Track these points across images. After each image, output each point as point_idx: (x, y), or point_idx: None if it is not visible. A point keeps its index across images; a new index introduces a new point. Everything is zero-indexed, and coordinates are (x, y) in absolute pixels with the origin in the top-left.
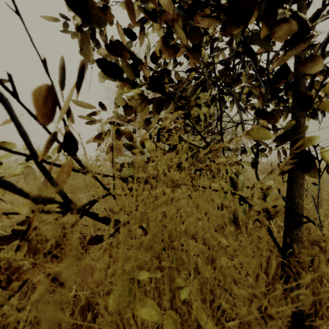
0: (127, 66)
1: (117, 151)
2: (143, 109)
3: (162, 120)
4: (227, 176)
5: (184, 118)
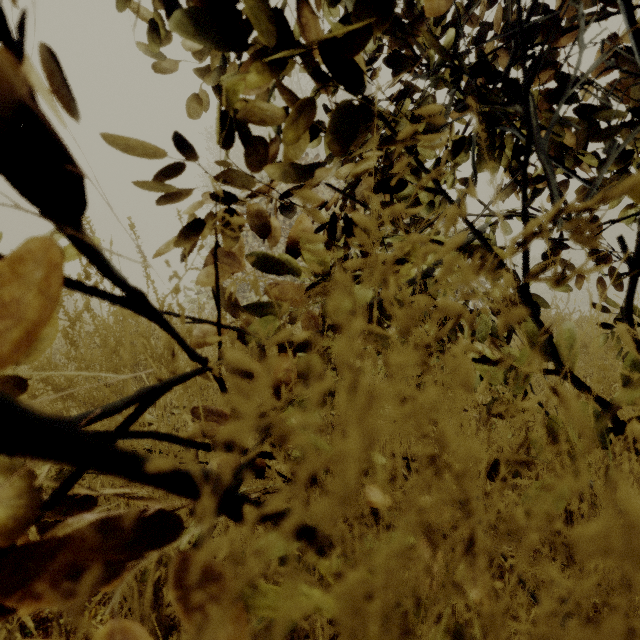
0: (257, 3)
1: (228, 265)
2: (301, 136)
3: (329, 207)
4: (536, 323)
5: (390, 191)
